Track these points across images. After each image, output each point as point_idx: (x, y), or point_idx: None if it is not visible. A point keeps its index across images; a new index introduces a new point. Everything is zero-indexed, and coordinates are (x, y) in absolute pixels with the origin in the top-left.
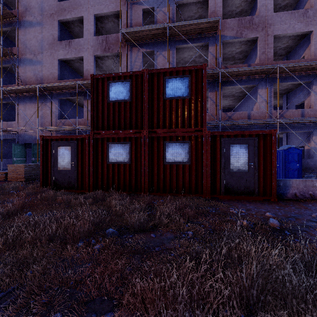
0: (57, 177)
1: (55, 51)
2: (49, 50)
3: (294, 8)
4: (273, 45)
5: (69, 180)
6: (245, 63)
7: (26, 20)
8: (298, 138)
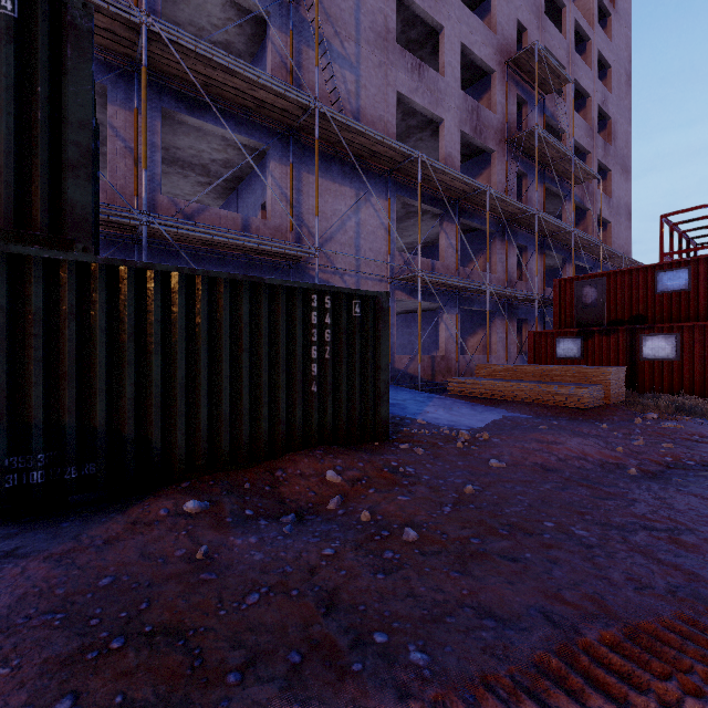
0: None
1: (390, 63)
2: (376, 49)
3: None
4: None
5: None
6: None
7: None
8: None
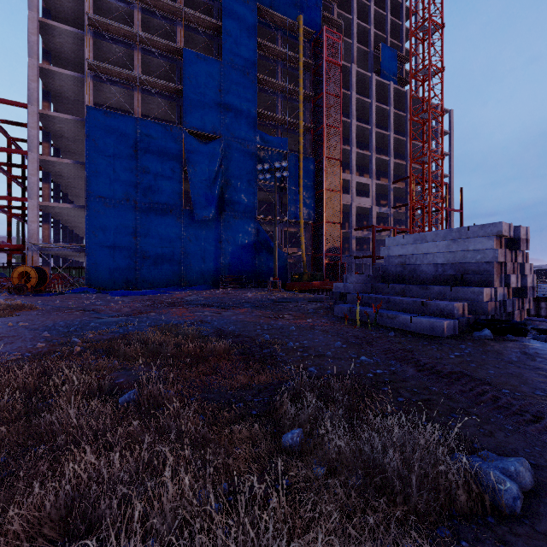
0: None
1: None
2: None
3: None
4: None
5: None
6: None
7: None
8: None
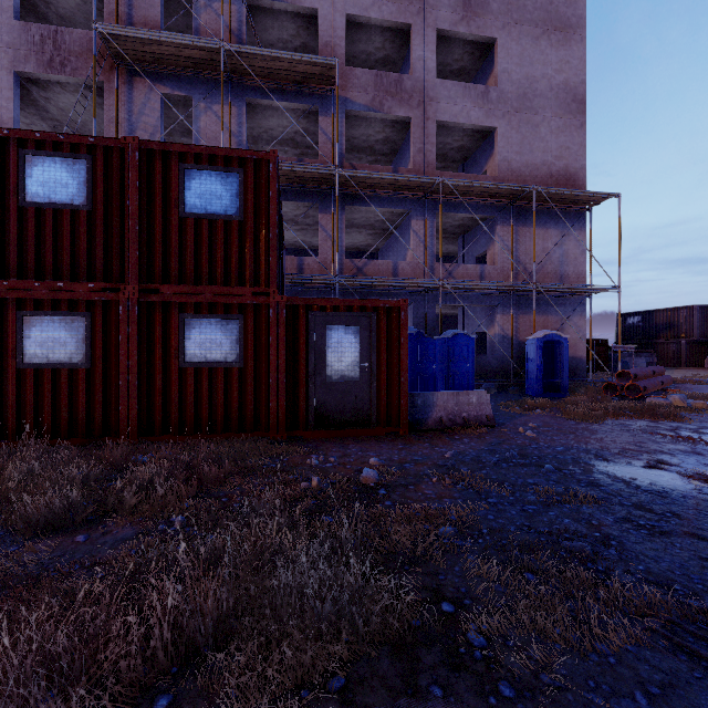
0: None
1: None
2: None
3: (474, 80)
4: (440, 139)
5: None
6: (395, 164)
7: None
8: (480, 317)
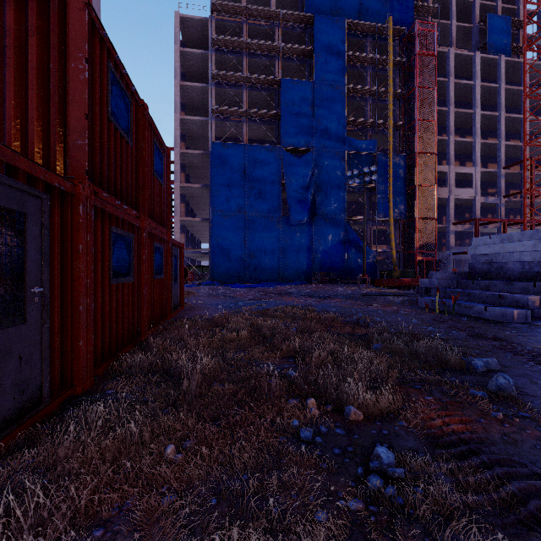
0: None
1: None
2: None
3: None
4: None
5: (20, 374)
6: None
7: None
8: None
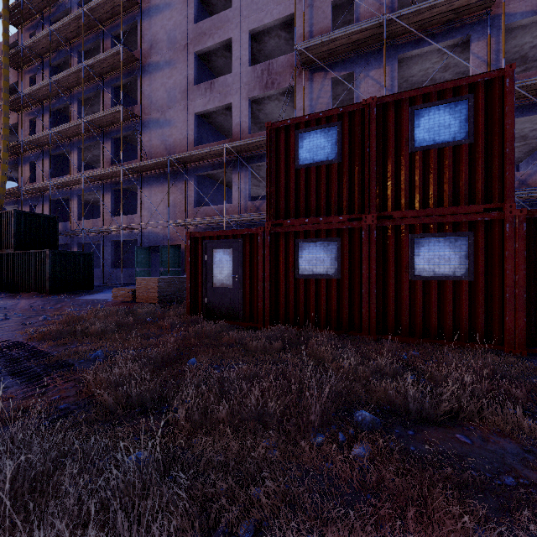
0: (212, 298)
1: (190, 101)
2: (182, 101)
3: None
4: None
5: (229, 304)
6: None
7: (151, 61)
8: None
